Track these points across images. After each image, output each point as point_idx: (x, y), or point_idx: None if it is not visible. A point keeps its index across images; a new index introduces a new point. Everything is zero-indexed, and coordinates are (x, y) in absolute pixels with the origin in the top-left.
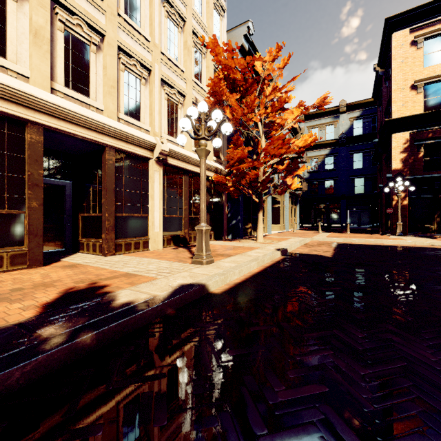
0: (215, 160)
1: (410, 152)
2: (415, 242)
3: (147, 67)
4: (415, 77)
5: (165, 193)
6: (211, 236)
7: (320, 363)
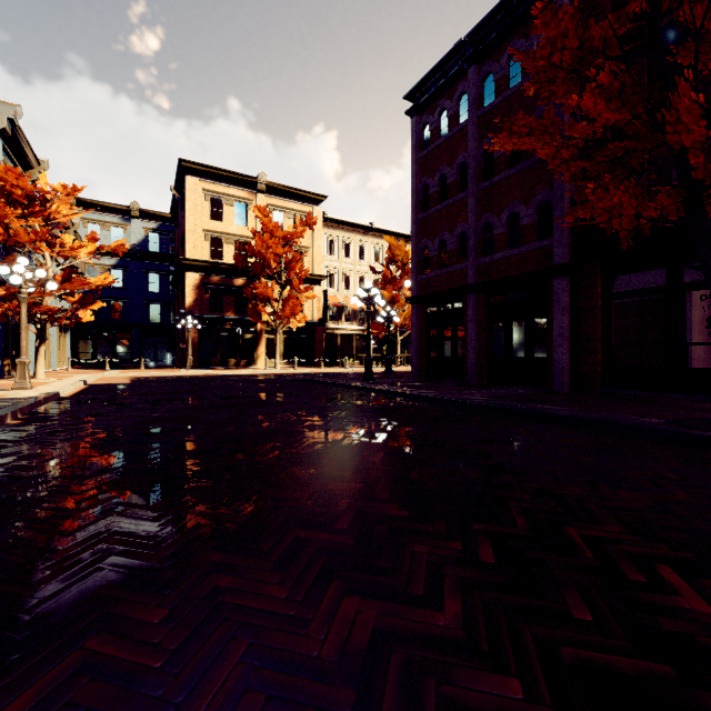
0: None
1: (200, 293)
2: (197, 373)
3: None
4: (204, 225)
5: None
6: None
7: (136, 397)
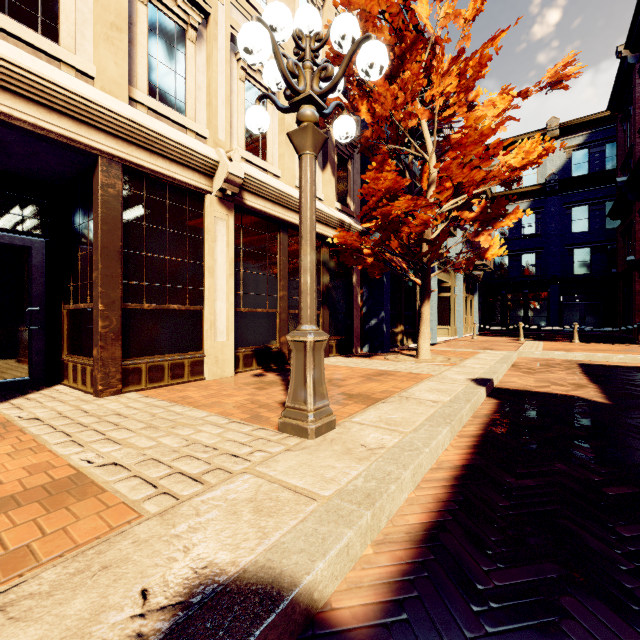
0: (339, 210)
1: None
2: None
3: (200, 4)
4: None
5: (239, 266)
6: (332, 348)
7: None
